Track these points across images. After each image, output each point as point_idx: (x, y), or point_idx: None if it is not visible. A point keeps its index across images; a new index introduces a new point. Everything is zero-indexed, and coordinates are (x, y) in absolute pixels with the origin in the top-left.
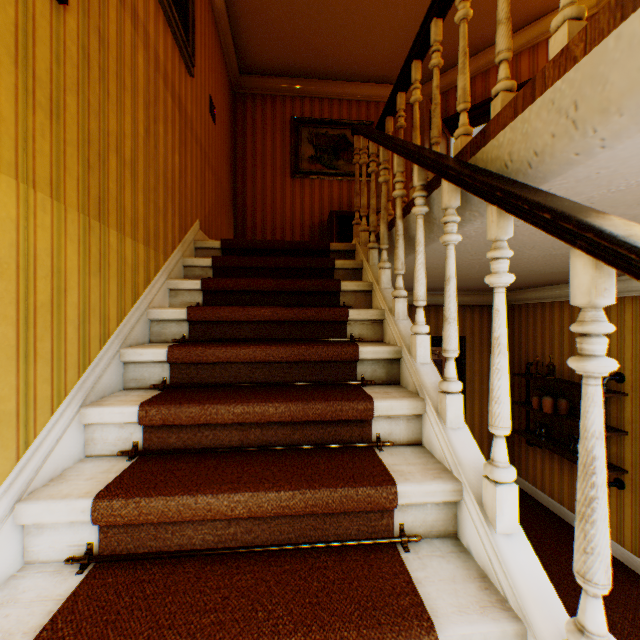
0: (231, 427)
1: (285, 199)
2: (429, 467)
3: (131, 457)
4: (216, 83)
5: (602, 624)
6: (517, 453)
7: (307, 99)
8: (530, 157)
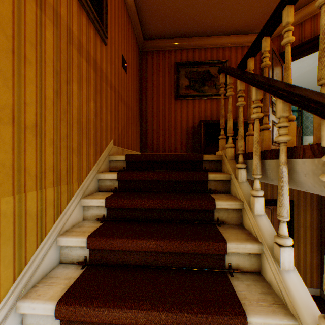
0: None
1: (171, 113)
2: None
3: None
4: (127, 47)
5: None
6: None
7: (184, 50)
8: None
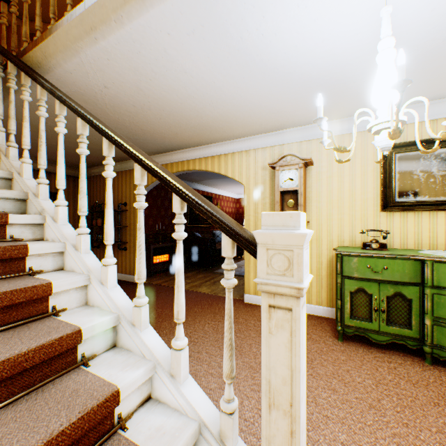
0: None
1: None
2: None
3: None
4: None
5: (45, 176)
6: None
7: None
8: (39, 64)
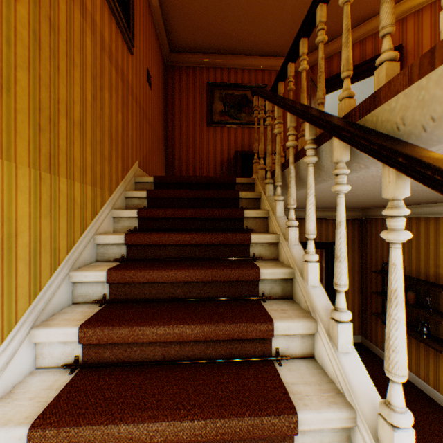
0: (155, 344)
1: (203, 142)
2: (323, 388)
3: (72, 370)
4: (152, 59)
5: None
6: (374, 329)
7: (218, 69)
8: (426, 122)
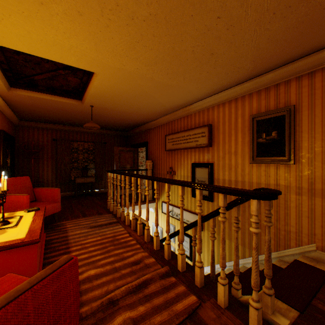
0: None
1: None
2: None
3: None
4: None
5: None
6: None
7: None
8: None
